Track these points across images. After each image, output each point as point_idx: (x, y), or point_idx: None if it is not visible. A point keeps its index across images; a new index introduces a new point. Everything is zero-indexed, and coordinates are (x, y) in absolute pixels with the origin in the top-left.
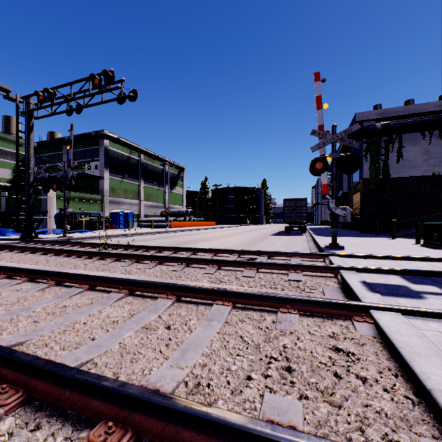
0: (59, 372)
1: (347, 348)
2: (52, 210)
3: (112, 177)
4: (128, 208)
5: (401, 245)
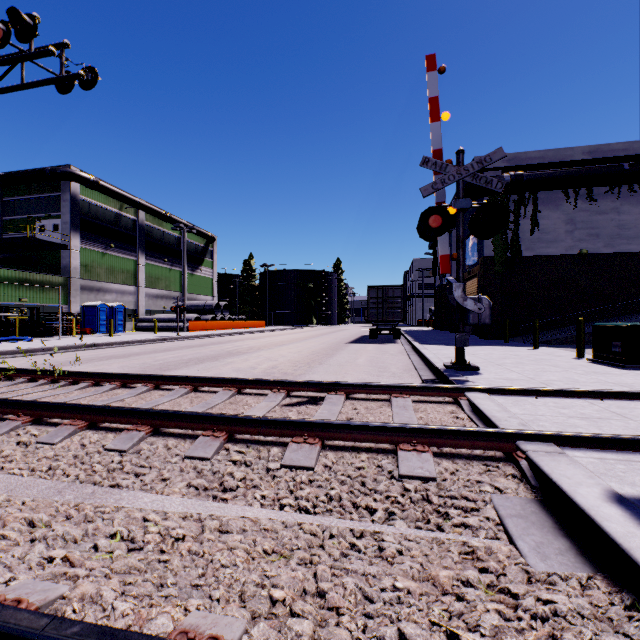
0: None
1: None
2: None
3: (86, 246)
4: (117, 300)
5: (561, 361)
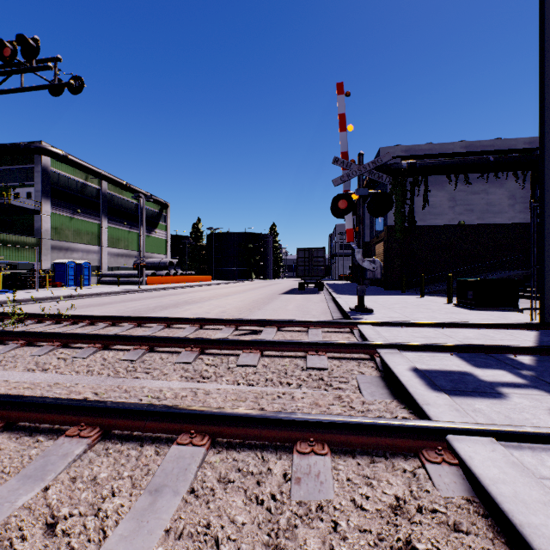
0: None
1: (435, 549)
2: None
3: (56, 211)
4: (83, 258)
5: (434, 305)
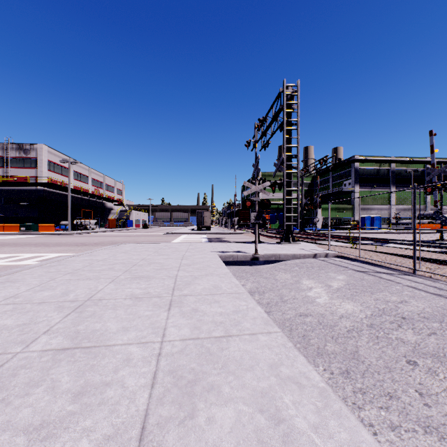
0: None
1: None
2: (319, 217)
3: (361, 189)
4: (377, 213)
5: None
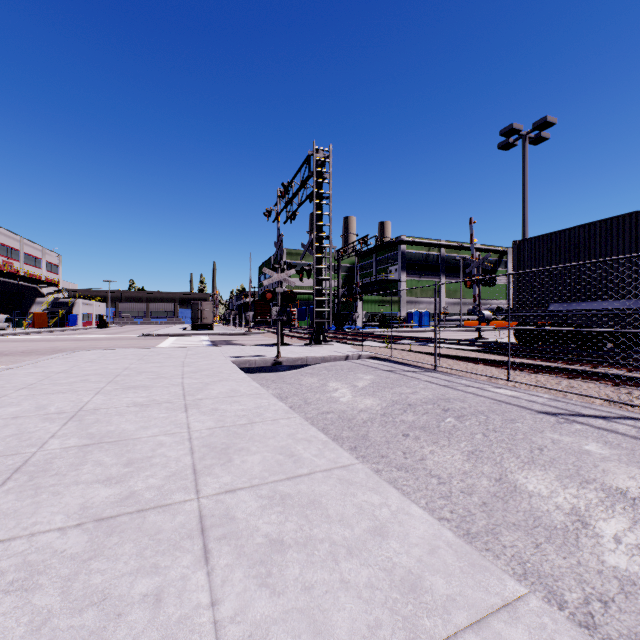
0: None
1: None
2: (360, 312)
3: (409, 278)
4: (426, 307)
5: None
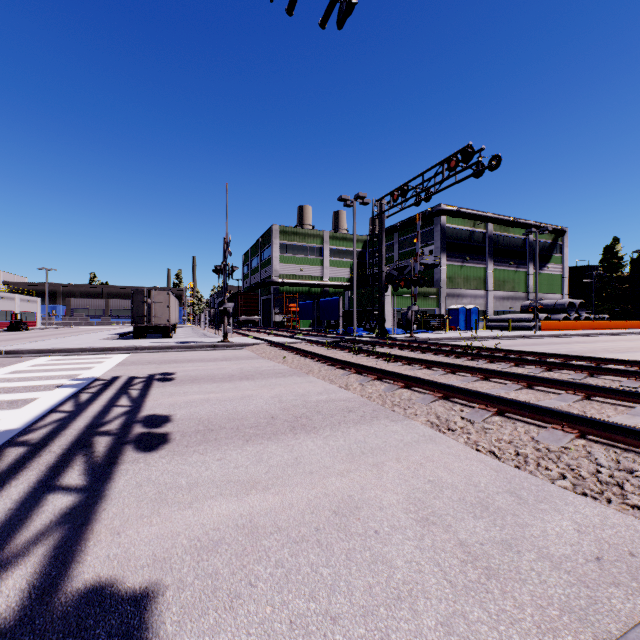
0: (520, 402)
1: None
2: (388, 309)
3: (450, 262)
4: (470, 303)
5: None
